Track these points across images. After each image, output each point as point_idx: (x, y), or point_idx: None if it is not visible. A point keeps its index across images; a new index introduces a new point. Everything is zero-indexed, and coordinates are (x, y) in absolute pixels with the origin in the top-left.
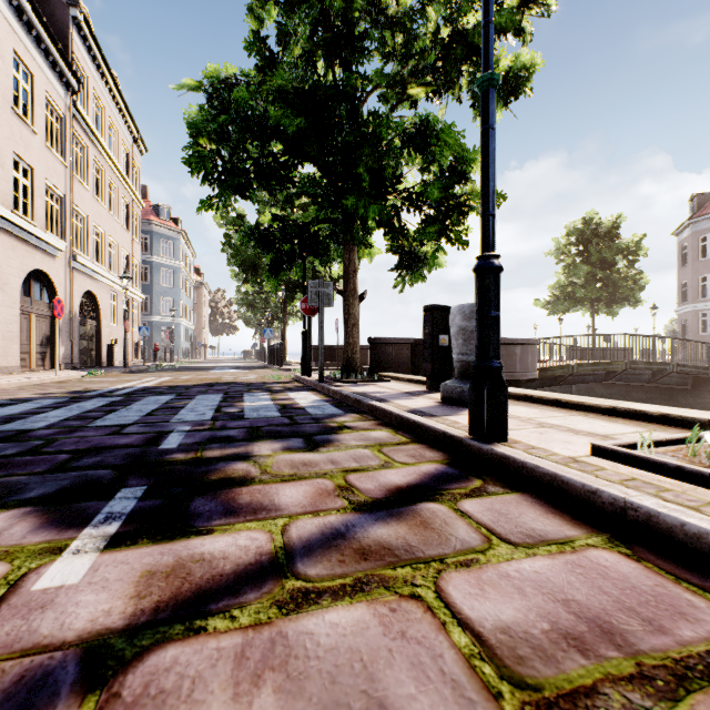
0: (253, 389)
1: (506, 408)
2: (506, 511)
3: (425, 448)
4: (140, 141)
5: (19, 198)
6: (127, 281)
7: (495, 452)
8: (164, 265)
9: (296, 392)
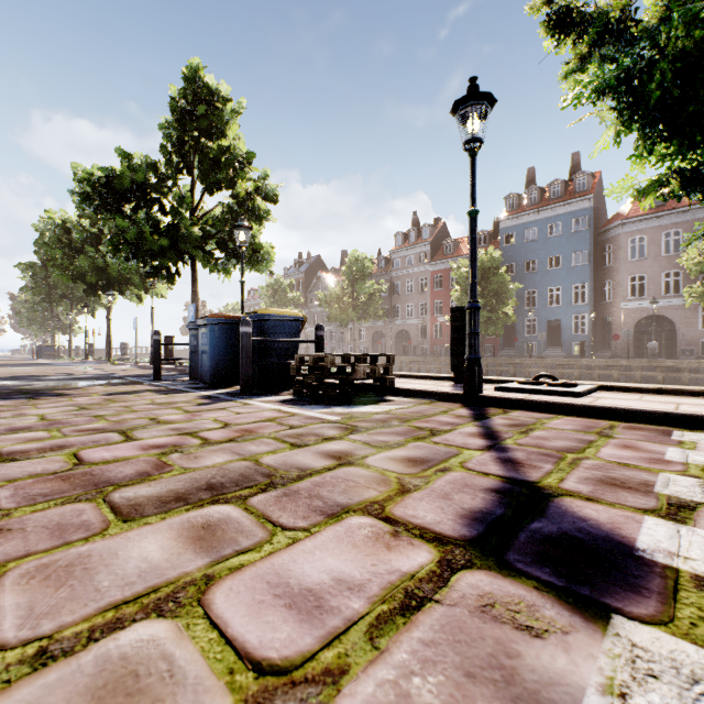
0: None
1: None
2: None
3: None
4: None
5: None
6: None
7: None
8: None
9: None
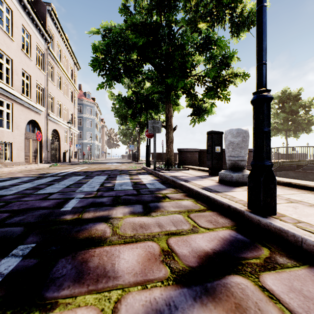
0: (122, 173)
1: (275, 192)
2: (309, 294)
3: (217, 215)
4: (77, 64)
5: (24, 88)
6: (70, 124)
7: (273, 225)
8: (88, 118)
9: (142, 175)
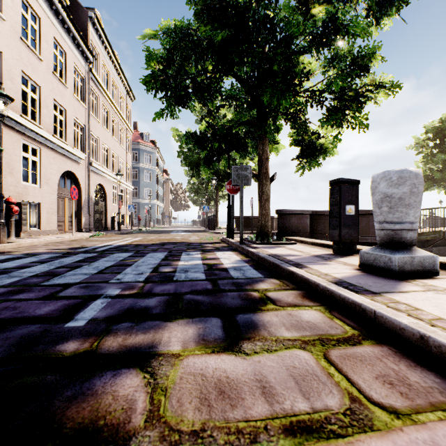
0: (190, 249)
1: None
2: None
3: (394, 357)
4: (130, 93)
5: (57, 127)
6: (120, 177)
7: None
8: (146, 169)
9: (222, 251)
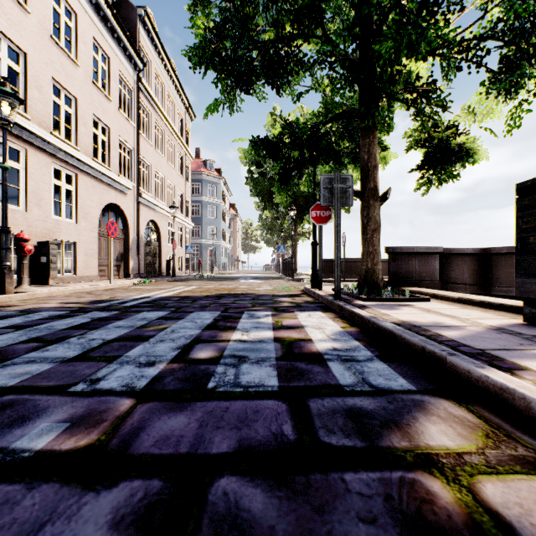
0: (257, 305)
1: None
2: None
3: None
4: (190, 110)
5: (98, 149)
6: (174, 210)
7: None
8: (210, 203)
9: (306, 311)
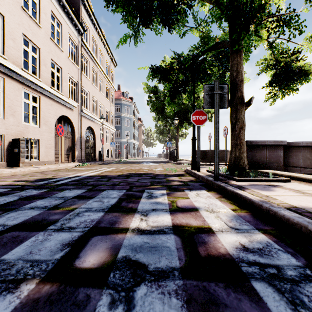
0: (155, 184)
1: None
2: None
3: None
4: (113, 60)
5: (55, 81)
6: (103, 120)
7: None
8: (126, 117)
9: (194, 190)
